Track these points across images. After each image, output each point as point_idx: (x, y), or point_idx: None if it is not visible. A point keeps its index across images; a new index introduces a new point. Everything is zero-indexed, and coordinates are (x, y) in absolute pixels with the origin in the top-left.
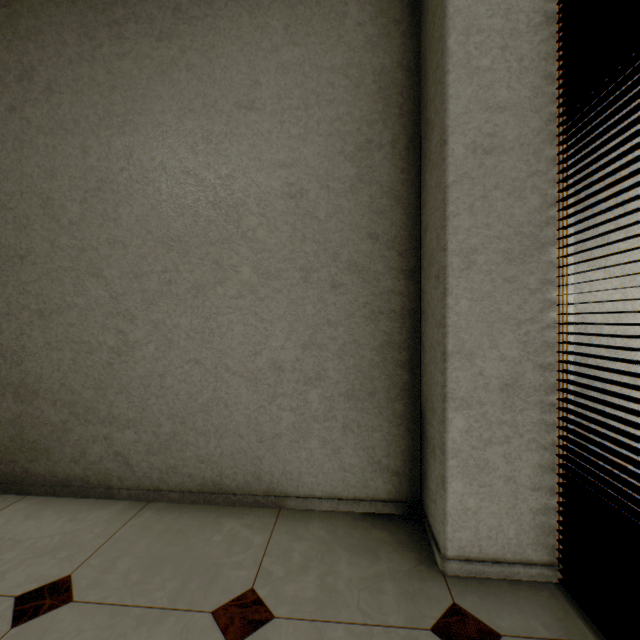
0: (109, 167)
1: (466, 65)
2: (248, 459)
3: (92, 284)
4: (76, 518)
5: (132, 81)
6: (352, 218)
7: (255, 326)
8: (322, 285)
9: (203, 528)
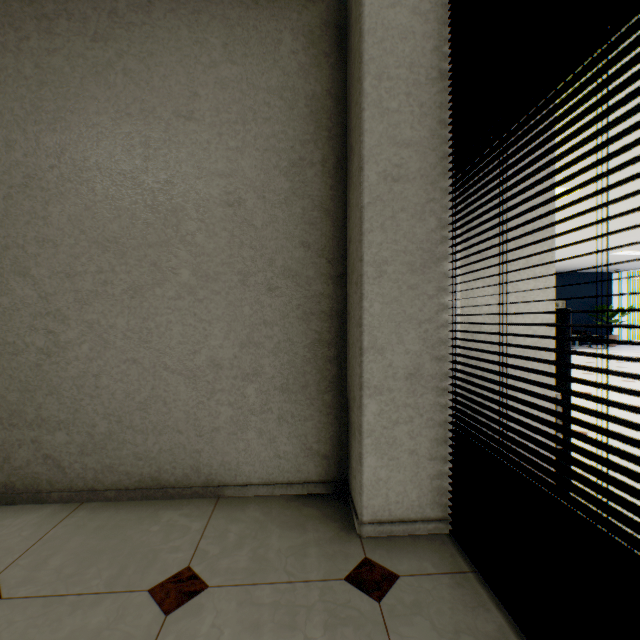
0: (37, 163)
1: (379, 105)
2: (187, 453)
3: (18, 283)
4: (0, 524)
5: (64, 78)
6: (287, 227)
7: (194, 326)
8: (259, 288)
9: (141, 521)
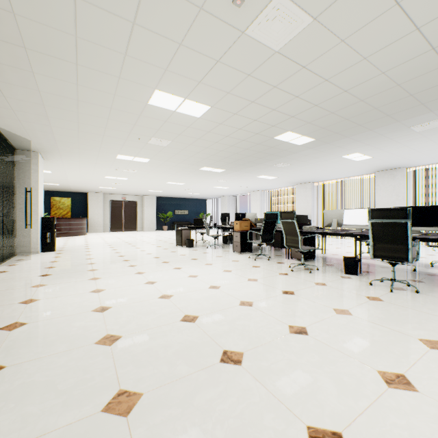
0: None
1: None
2: None
3: None
4: None
5: None
6: None
7: None
8: None
9: None
